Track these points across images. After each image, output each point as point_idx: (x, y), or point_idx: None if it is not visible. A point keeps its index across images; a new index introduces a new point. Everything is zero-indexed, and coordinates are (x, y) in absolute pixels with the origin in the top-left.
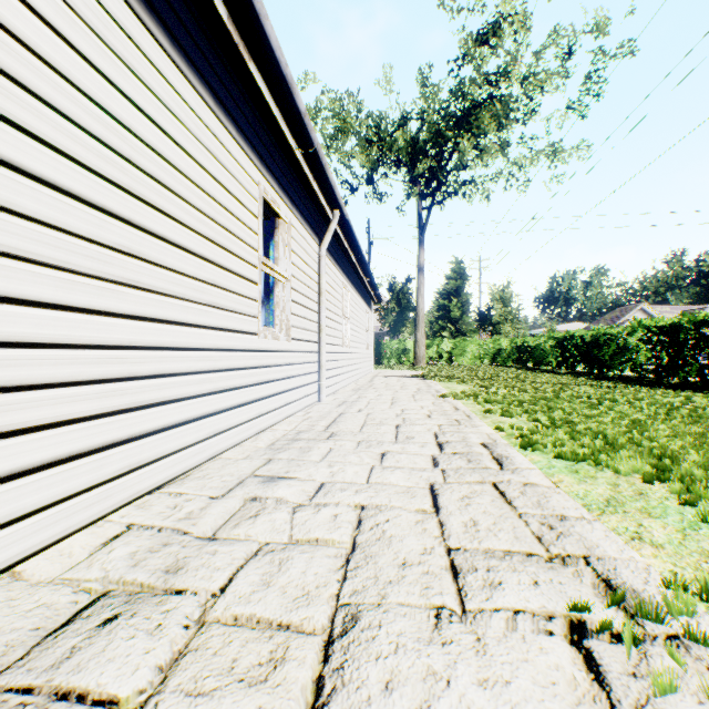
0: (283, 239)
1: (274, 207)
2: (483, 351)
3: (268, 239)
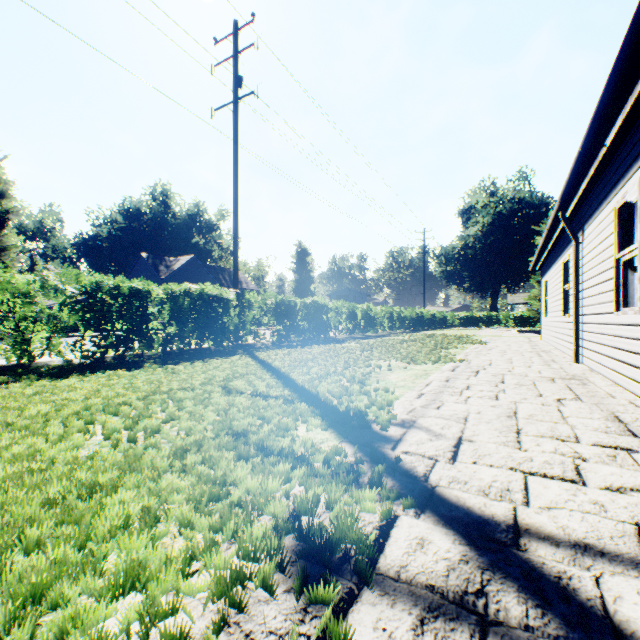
0: None
1: (565, 261)
2: None
3: None
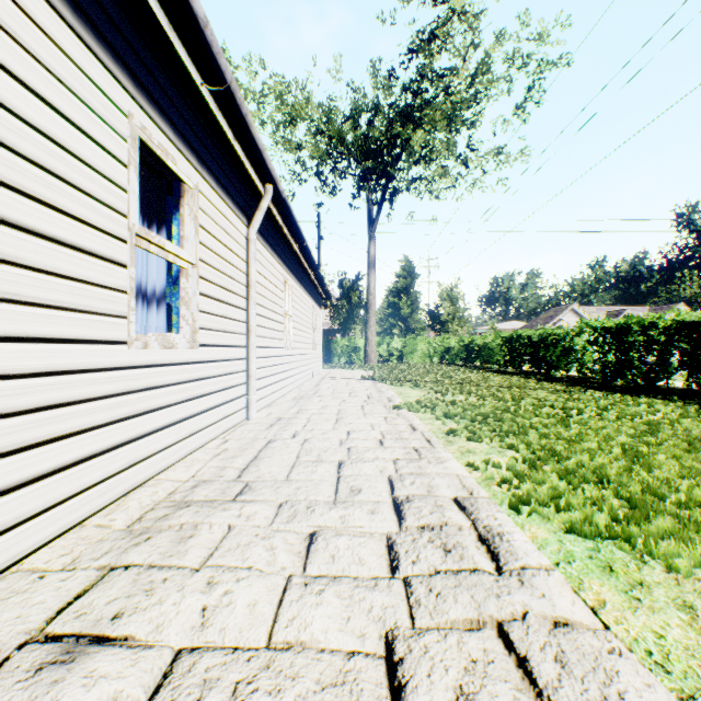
0: (186, 210)
1: (164, 159)
2: (433, 349)
3: (167, 210)
